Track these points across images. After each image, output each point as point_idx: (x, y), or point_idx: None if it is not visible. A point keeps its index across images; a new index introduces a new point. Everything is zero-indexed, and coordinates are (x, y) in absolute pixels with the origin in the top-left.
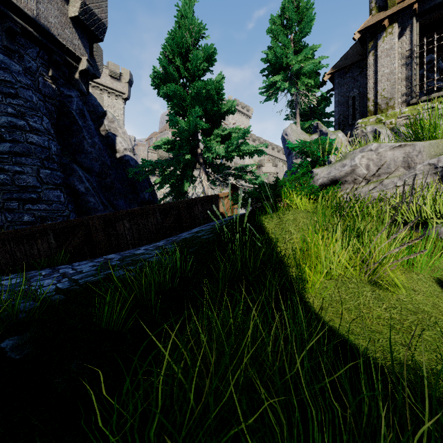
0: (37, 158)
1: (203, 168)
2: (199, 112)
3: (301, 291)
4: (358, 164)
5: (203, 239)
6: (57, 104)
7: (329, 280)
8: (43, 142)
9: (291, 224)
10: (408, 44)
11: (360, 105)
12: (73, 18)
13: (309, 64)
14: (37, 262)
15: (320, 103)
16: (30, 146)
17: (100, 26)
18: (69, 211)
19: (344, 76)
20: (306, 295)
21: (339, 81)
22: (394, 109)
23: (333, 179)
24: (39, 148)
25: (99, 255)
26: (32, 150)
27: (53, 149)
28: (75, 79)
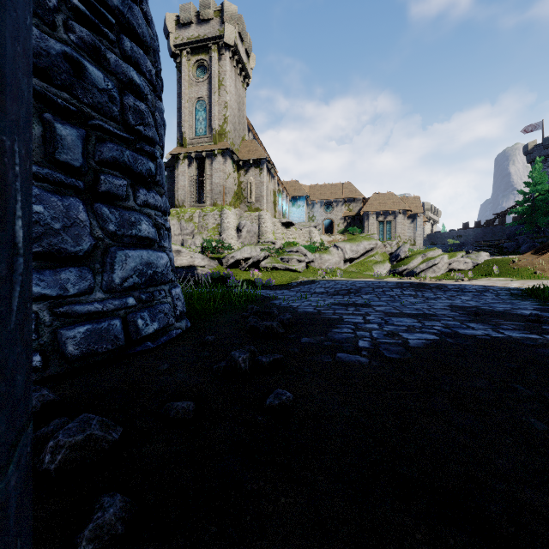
0: None
1: None
2: None
3: None
4: None
5: None
6: None
7: None
8: None
9: None
10: (192, 172)
11: None
12: None
13: None
14: None
15: None
16: None
17: None
18: None
19: (172, 172)
20: None
21: (169, 174)
22: (186, 208)
23: None
24: None
25: None
26: None
27: None
28: None
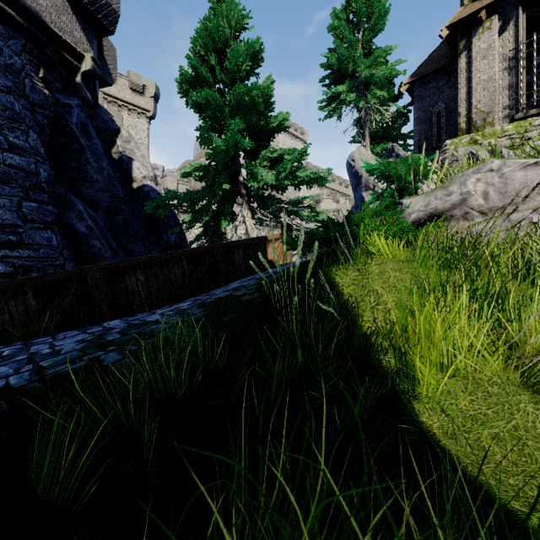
0: (19, 187)
1: (247, 202)
2: (240, 125)
3: (406, 396)
4: (472, 190)
5: (244, 301)
6: (51, 116)
7: (451, 377)
8: (29, 165)
9: (377, 280)
10: (511, 42)
11: (447, 123)
12: (72, 1)
13: (382, 69)
14: (9, 332)
15: (394, 121)
16: (8, 170)
17: (109, 14)
18: (64, 259)
19: (426, 86)
20: (417, 406)
21: (420, 92)
22: (494, 126)
23: (433, 213)
24: (21, 173)
25: (100, 320)
26: (11, 175)
27: (43, 174)
28: (76, 83)
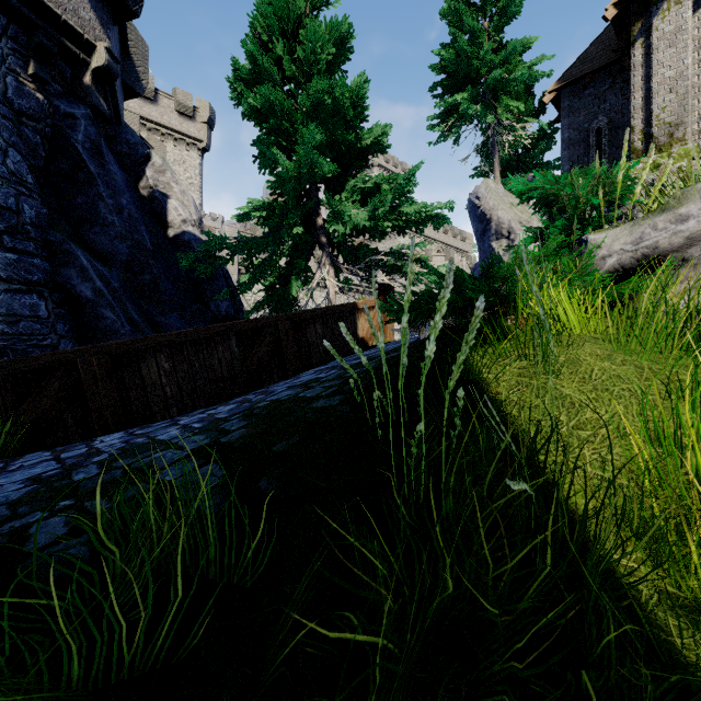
0: None
1: (328, 254)
2: (316, 137)
3: None
4: None
5: (317, 410)
6: (46, 132)
7: None
8: (5, 198)
9: (566, 377)
10: None
11: (610, 144)
12: None
13: (519, 69)
14: None
15: (534, 145)
16: None
17: None
18: (58, 336)
19: (580, 94)
20: None
21: (571, 103)
22: (686, 144)
23: (648, 256)
24: None
25: (99, 430)
26: None
27: (28, 212)
28: (85, 85)
